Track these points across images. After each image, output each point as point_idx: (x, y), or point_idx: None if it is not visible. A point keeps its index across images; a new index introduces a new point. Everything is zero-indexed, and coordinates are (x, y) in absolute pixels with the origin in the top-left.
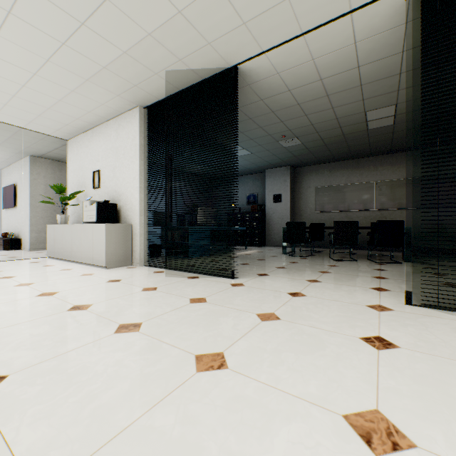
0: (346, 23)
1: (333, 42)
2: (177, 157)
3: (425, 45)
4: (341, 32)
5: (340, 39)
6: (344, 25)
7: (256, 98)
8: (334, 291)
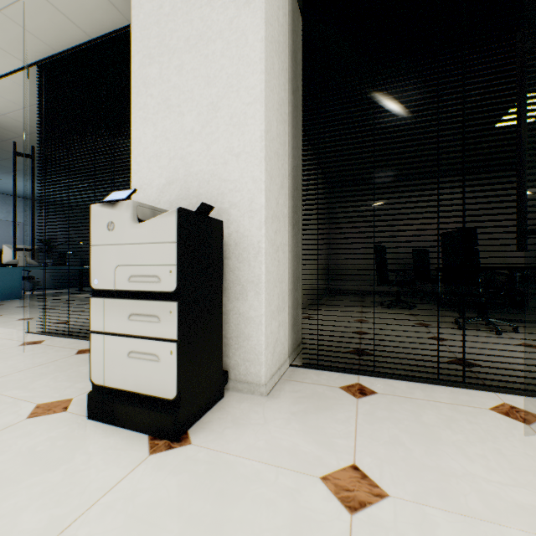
0: (13, 84)
1: (24, 97)
2: (3, 184)
3: (42, 118)
4: (19, 90)
5: (28, 95)
6: (13, 85)
7: (13, 134)
8: (7, 326)
